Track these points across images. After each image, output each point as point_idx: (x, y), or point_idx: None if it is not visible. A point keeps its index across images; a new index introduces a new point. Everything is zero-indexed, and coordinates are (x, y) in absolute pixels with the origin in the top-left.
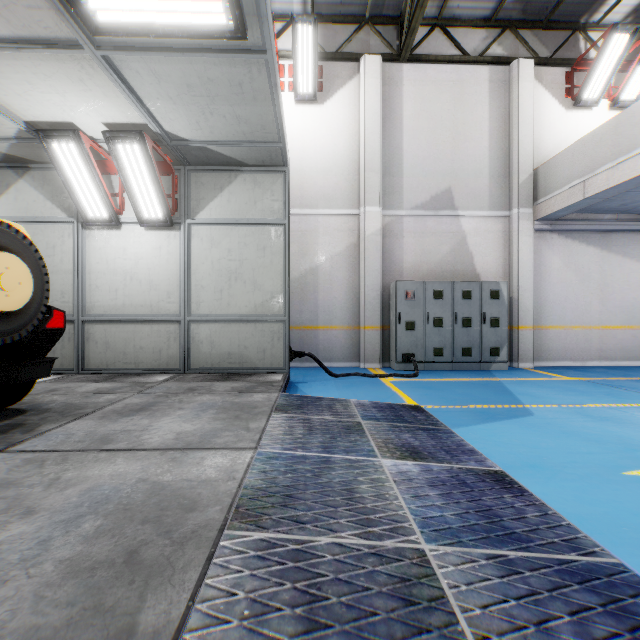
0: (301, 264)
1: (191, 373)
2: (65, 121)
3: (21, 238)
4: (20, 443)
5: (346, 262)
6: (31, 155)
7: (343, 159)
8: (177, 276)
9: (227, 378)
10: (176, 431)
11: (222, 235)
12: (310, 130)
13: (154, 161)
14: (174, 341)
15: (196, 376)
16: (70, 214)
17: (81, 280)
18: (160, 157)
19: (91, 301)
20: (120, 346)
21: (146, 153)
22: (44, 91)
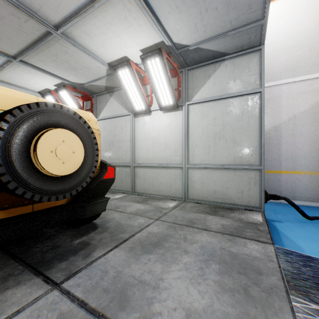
0: (265, 124)
1: (189, 201)
2: (123, 56)
3: (76, 118)
4: (73, 275)
5: (310, 118)
6: (114, 84)
7: (307, 33)
8: (180, 139)
9: (214, 211)
10: (184, 305)
11: (209, 109)
12: (273, 21)
13: (167, 67)
14: (178, 180)
15: (192, 205)
16: (129, 110)
17: (133, 144)
18: (171, 66)
19: (137, 155)
20: (150, 181)
21: (162, 62)
22: (111, 37)
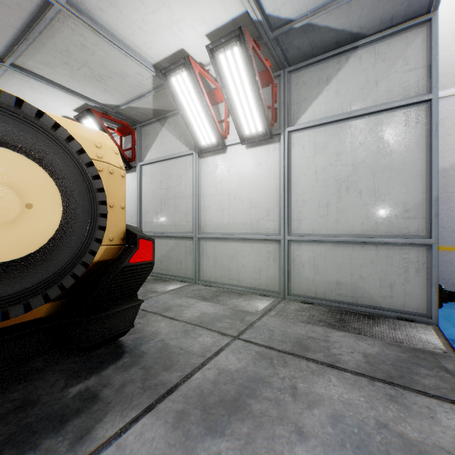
0: None
1: (291, 299)
2: (178, 50)
3: (45, 126)
4: None
5: None
6: (166, 105)
7: None
8: (276, 192)
9: (342, 322)
10: None
11: (328, 137)
12: None
13: (254, 63)
14: (273, 261)
15: (298, 308)
16: (190, 147)
17: (197, 202)
18: (259, 67)
19: (204, 220)
20: (225, 262)
21: (246, 53)
22: (154, 10)
